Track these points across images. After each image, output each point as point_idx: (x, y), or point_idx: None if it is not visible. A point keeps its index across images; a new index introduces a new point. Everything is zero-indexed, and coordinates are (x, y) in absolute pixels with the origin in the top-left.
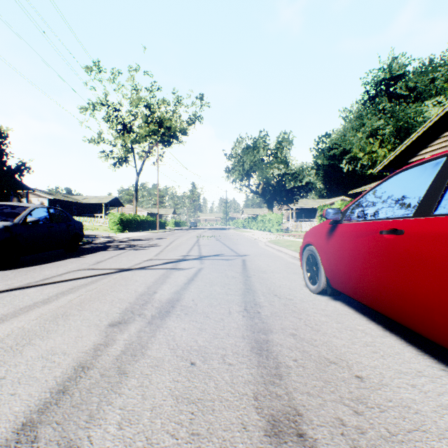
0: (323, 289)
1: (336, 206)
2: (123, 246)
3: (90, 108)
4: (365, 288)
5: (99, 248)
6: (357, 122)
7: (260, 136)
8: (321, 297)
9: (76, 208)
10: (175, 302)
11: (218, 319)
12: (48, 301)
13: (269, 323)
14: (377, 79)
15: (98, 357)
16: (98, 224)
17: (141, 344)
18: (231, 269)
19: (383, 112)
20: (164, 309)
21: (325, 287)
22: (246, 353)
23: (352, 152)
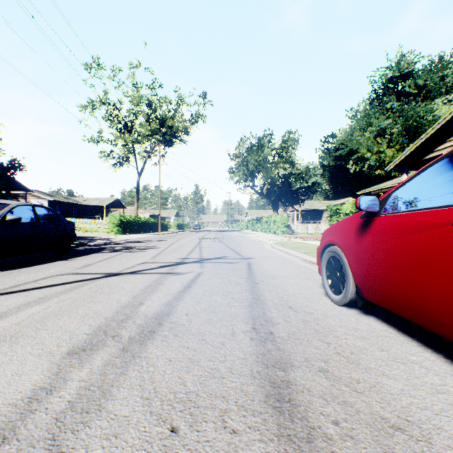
0: (350, 300)
1: (347, 205)
2: (119, 248)
3: (90, 106)
4: (424, 303)
5: (93, 250)
6: (364, 121)
7: (265, 135)
8: (348, 311)
9: (77, 210)
10: (163, 318)
11: (217, 344)
12: (4, 315)
13: (287, 351)
14: (385, 77)
15: (29, 415)
16: (98, 226)
17: (102, 389)
18: (235, 273)
19: (391, 111)
20: (147, 328)
21: (353, 298)
22: (258, 408)
23: (359, 152)
